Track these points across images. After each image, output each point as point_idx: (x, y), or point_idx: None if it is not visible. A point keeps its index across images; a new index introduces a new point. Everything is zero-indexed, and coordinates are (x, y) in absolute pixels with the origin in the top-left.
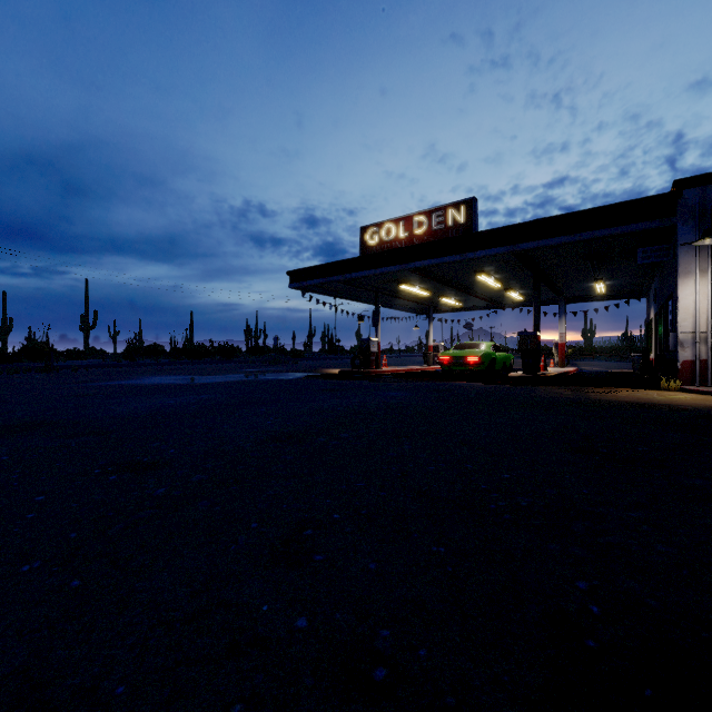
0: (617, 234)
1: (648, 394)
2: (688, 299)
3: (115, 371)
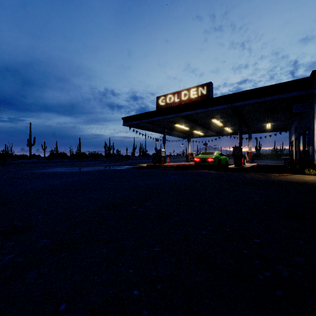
0: (283, 97)
1: (301, 177)
2: None
3: (38, 165)
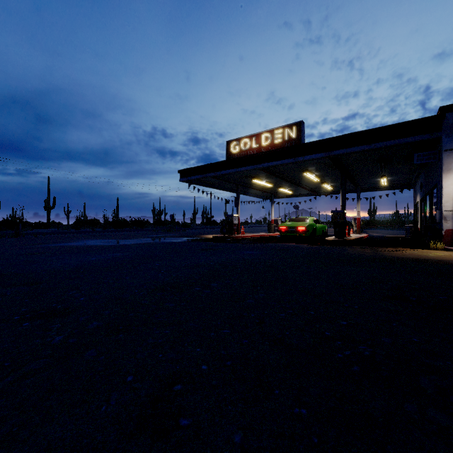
0: (401, 143)
1: (423, 252)
2: (449, 188)
3: (63, 236)
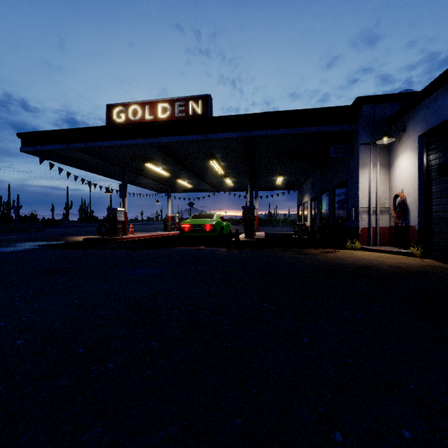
0: (322, 131)
1: (354, 254)
2: (365, 184)
3: None
